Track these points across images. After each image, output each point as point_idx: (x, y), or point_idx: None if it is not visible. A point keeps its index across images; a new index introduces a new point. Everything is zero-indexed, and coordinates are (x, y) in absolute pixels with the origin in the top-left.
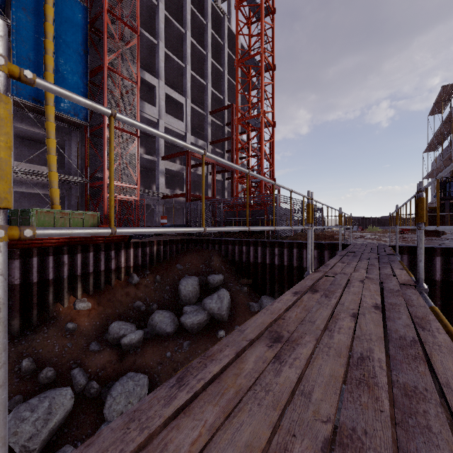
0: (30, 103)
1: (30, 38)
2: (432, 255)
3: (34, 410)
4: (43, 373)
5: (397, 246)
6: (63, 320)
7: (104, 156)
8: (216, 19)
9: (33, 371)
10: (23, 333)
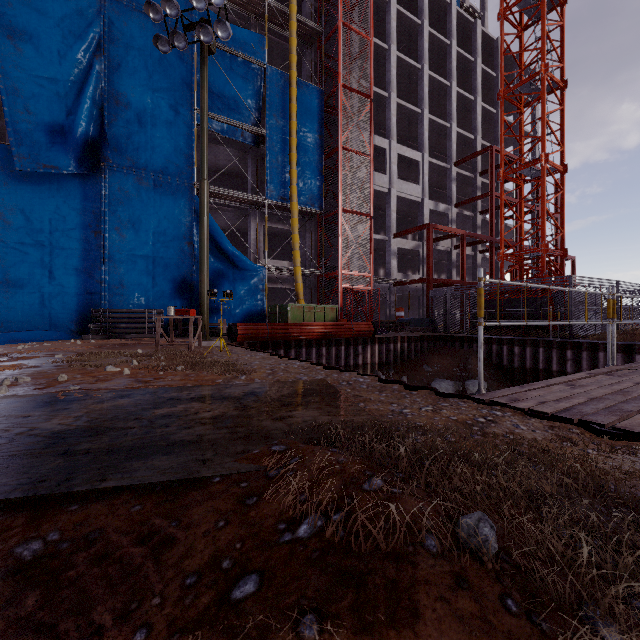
0: (278, 203)
1: (278, 141)
2: None
3: None
4: None
5: None
6: None
7: (339, 245)
8: (463, 29)
9: None
10: None
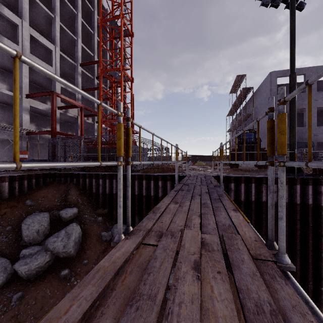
0: None
1: None
2: (239, 182)
3: None
4: None
5: (221, 179)
6: None
7: None
8: None
9: None
10: None
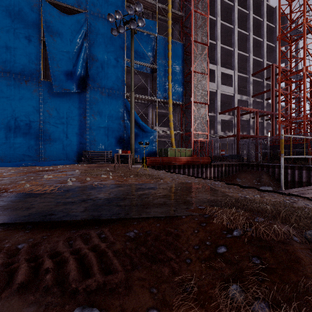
0: (162, 100)
1: (162, 70)
2: None
3: None
4: None
5: None
6: None
7: (192, 119)
8: (256, 4)
9: None
10: None
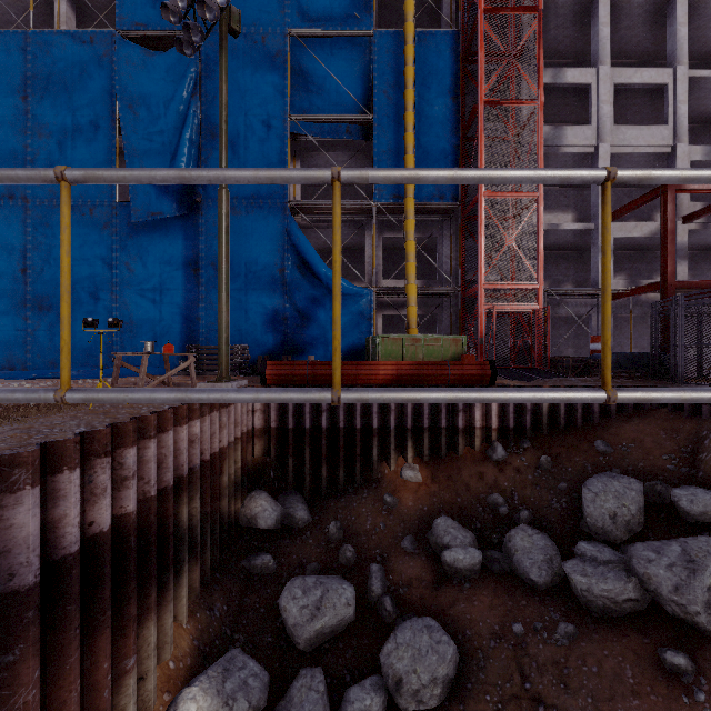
0: (392, 204)
1: (390, 124)
2: None
3: (306, 593)
4: (342, 549)
5: None
6: (385, 488)
7: (478, 246)
8: None
9: (339, 541)
10: (346, 489)
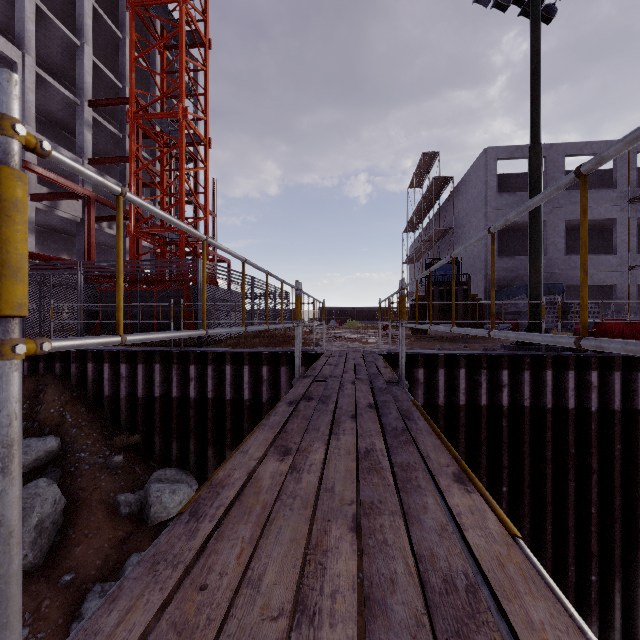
0: None
1: None
2: (434, 366)
3: None
4: None
5: (403, 365)
6: None
7: None
8: None
9: None
10: None
